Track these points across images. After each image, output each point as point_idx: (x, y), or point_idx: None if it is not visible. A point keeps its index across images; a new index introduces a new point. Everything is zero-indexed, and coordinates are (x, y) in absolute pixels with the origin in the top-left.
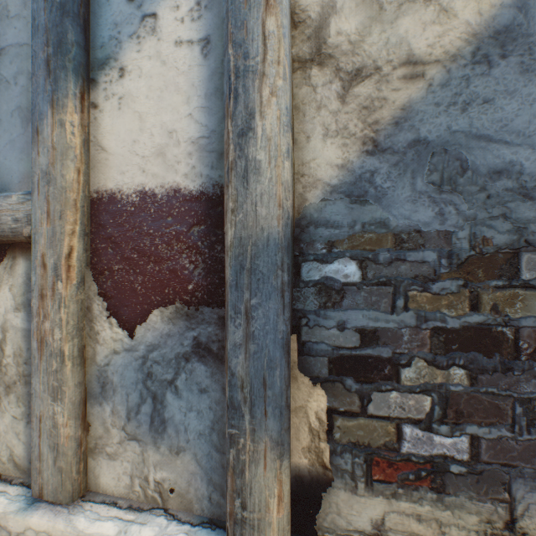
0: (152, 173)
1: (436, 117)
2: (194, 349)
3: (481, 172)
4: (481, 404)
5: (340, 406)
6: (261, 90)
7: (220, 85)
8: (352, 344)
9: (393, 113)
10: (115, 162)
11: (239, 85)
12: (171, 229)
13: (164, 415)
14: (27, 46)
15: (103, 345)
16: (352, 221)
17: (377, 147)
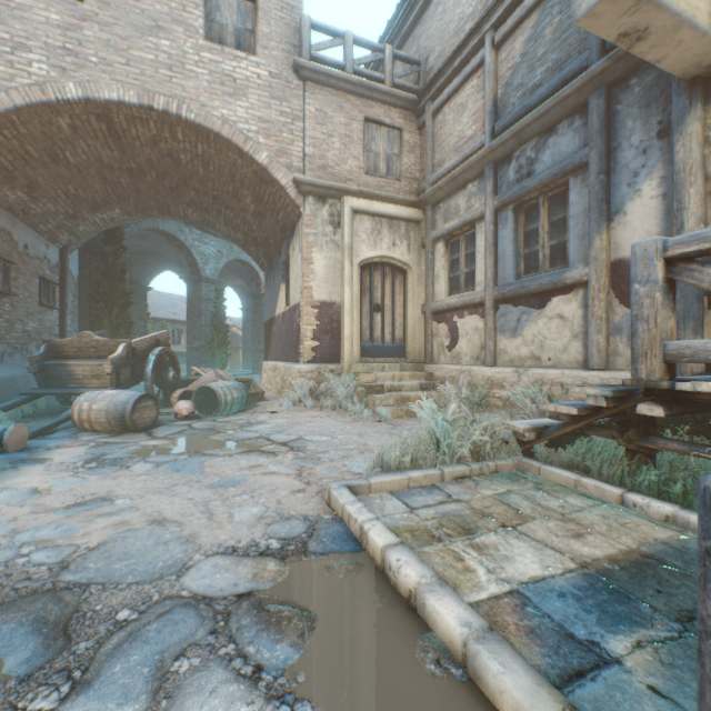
0: None
1: None
2: None
3: None
4: None
5: None
6: (686, 214)
7: (670, 210)
8: None
9: None
10: (621, 248)
11: (677, 214)
12: None
13: None
14: (581, 213)
15: (616, 315)
16: None
17: None
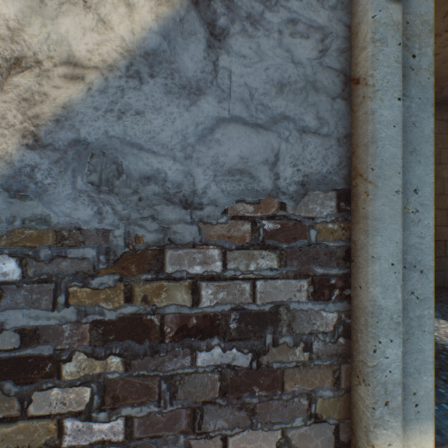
0: None
1: (96, 121)
2: None
3: (134, 176)
4: (135, 387)
5: None
6: None
7: None
8: (12, 346)
9: (55, 110)
10: None
11: None
12: None
13: None
14: None
15: None
16: (12, 216)
17: (38, 142)
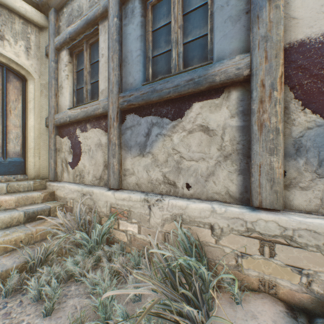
0: None
1: None
2: None
3: None
4: None
5: None
6: None
7: None
8: None
9: None
10: (304, 23)
11: None
12: None
13: None
14: None
15: (297, 126)
16: None
17: None
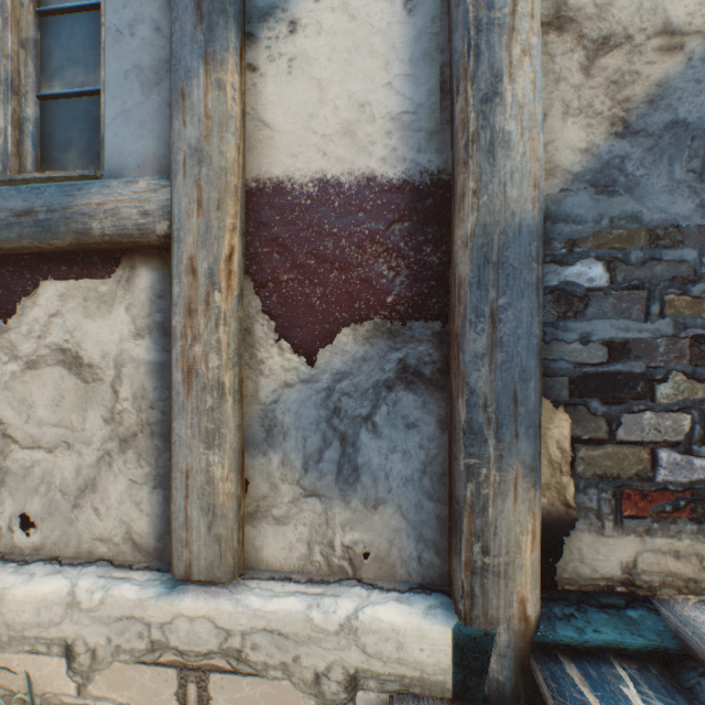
0: (336, 157)
1: (696, 96)
2: (399, 375)
3: None
4: None
5: (583, 434)
6: (510, 48)
7: (430, 48)
8: (597, 360)
9: (646, 90)
10: (284, 143)
11: (481, 40)
12: (362, 227)
13: (357, 461)
14: None
15: (269, 377)
16: (597, 215)
17: (627, 129)
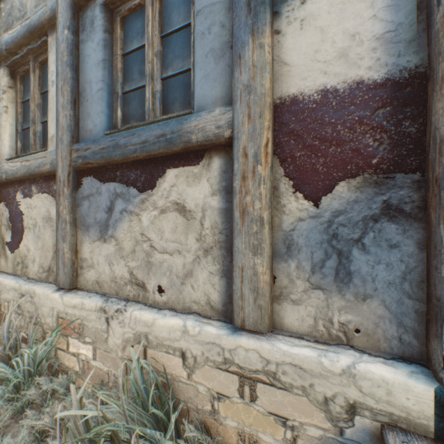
0: (333, 74)
1: None
2: (383, 211)
3: None
4: None
5: None
6: None
7: None
8: None
9: None
10: (297, 72)
11: None
12: (353, 115)
13: (349, 268)
14: (218, 4)
15: (288, 215)
16: None
17: None
